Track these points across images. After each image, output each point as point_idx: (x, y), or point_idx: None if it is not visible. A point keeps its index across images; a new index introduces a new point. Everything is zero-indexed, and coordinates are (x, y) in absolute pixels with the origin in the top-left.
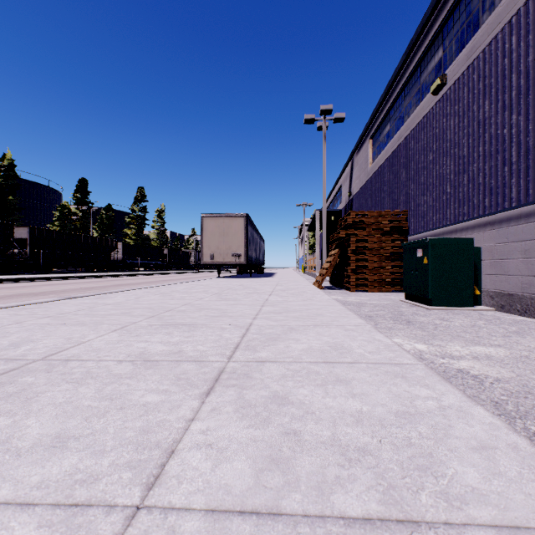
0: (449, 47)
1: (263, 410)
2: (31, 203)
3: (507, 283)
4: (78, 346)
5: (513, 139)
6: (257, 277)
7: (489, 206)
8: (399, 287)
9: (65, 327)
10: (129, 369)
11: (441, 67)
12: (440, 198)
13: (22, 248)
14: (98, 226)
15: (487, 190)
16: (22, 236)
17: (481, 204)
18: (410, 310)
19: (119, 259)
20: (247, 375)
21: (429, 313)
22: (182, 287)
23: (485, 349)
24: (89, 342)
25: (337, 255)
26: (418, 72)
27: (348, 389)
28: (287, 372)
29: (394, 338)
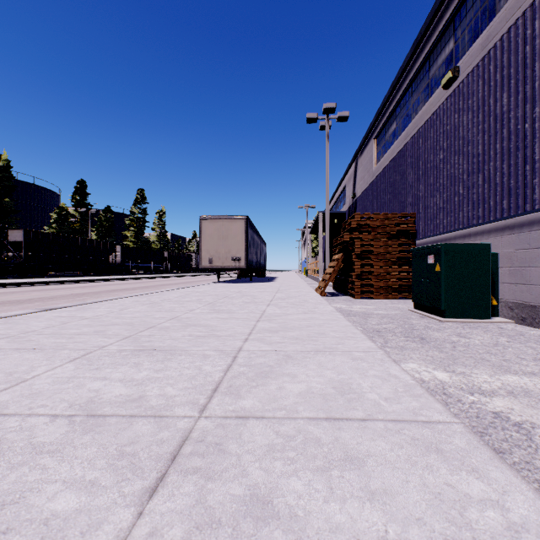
0: (461, 37)
1: (230, 537)
2: (28, 205)
3: (529, 294)
4: (14, 387)
5: (536, 134)
6: (258, 281)
7: (508, 208)
8: (407, 294)
9: (17, 354)
10: (61, 432)
11: (453, 59)
12: (452, 200)
13: (17, 251)
14: (97, 228)
15: (506, 190)
16: (17, 238)
17: (498, 206)
18: (421, 323)
19: (118, 262)
20: (220, 447)
21: (443, 326)
22: (176, 295)
23: (518, 378)
24: (32, 380)
25: (340, 260)
26: (427, 66)
27: (362, 481)
28: (275, 440)
29: (409, 363)
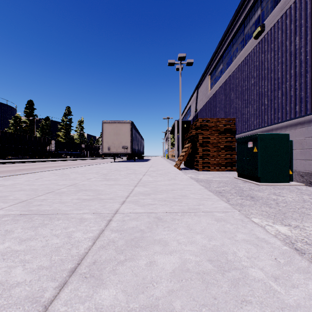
0: (266, 6)
1: None
2: None
3: None
4: None
5: None
6: (139, 161)
7: (299, 111)
8: (230, 168)
9: None
10: None
11: (260, 21)
12: (260, 108)
13: None
14: (40, 130)
15: (298, 99)
16: None
17: (292, 110)
18: (245, 186)
19: (53, 150)
20: None
21: (261, 188)
22: (83, 169)
23: None
24: None
25: (190, 147)
26: (242, 27)
27: None
28: None
29: (252, 218)
